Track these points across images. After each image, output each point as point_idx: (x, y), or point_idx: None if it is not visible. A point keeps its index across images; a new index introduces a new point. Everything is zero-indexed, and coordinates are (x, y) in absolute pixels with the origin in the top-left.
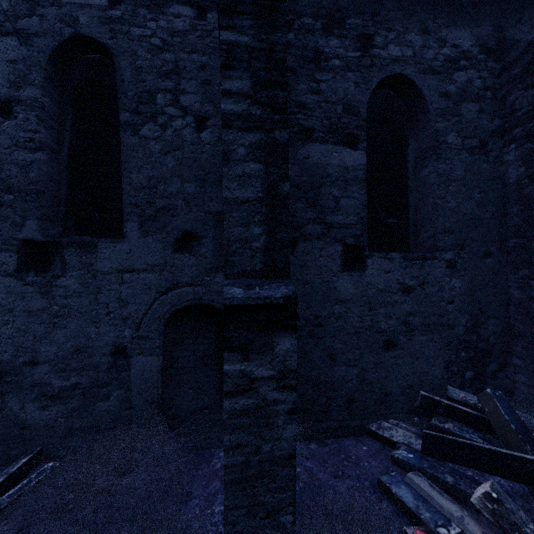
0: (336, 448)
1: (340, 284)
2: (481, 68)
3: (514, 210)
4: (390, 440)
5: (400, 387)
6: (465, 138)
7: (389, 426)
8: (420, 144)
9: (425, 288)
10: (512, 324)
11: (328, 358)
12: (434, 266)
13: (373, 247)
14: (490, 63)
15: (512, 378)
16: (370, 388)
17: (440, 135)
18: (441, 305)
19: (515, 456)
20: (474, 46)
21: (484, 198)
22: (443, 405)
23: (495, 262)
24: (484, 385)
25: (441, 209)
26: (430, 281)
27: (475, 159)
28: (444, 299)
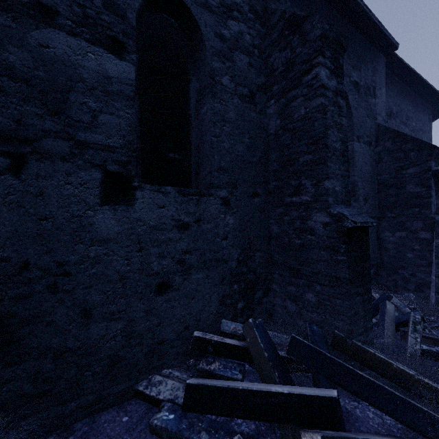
0: (85, 434)
1: (98, 219)
2: (250, 26)
3: (274, 157)
4: (157, 398)
5: (176, 331)
6: (238, 84)
7: (159, 380)
8: (201, 82)
9: (201, 224)
10: (273, 255)
11: (80, 316)
12: (210, 203)
13: (152, 181)
14: (257, 25)
15: (273, 301)
16: (140, 340)
17: (216, 75)
18: (217, 242)
19: (263, 392)
20: (245, 3)
21: (253, 144)
22: (213, 343)
23: (261, 201)
24: (252, 311)
25: (217, 147)
26: (206, 218)
27: (245, 107)
28: (219, 236)
